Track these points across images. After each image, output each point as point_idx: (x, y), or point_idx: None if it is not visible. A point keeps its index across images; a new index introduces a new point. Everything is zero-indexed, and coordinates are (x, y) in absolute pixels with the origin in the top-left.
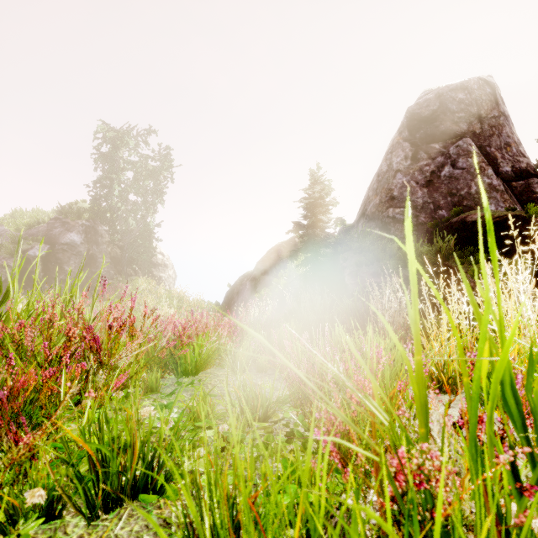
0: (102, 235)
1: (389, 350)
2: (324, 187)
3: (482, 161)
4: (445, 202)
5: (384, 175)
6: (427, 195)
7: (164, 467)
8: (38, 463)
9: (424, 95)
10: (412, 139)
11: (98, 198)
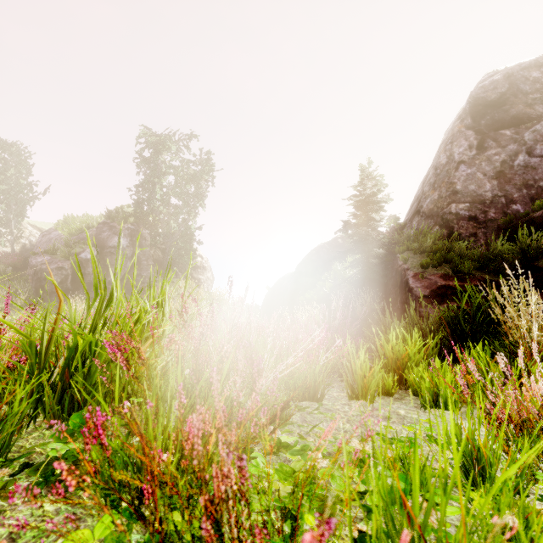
0: (146, 238)
1: None
2: (376, 182)
3: None
4: (520, 195)
5: (443, 167)
6: (497, 188)
7: None
8: None
9: (488, 77)
10: (476, 126)
11: (142, 203)
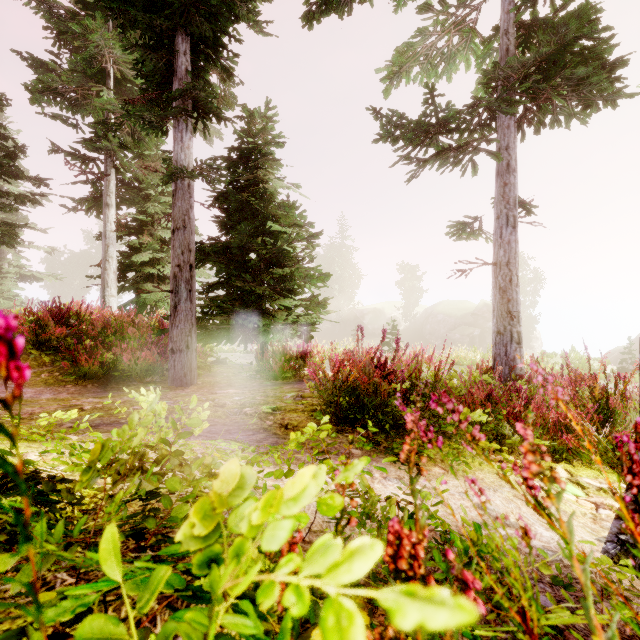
0: None
1: None
2: None
3: None
4: None
5: None
6: None
7: None
8: None
9: None
10: None
11: None
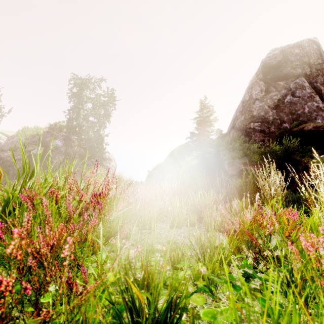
0: (74, 141)
1: (288, 213)
2: (209, 110)
3: (312, 92)
4: (288, 118)
5: (247, 102)
6: (275, 114)
7: (179, 306)
8: (88, 303)
9: (272, 51)
10: (265, 79)
11: (71, 120)
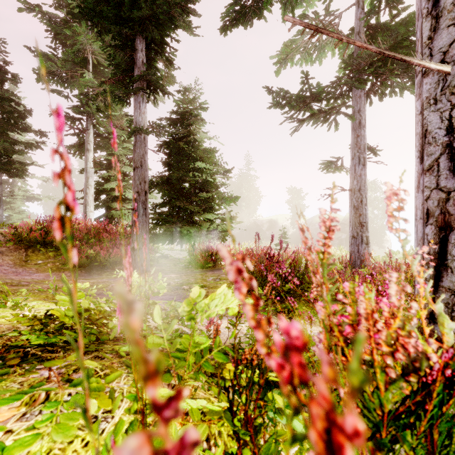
0: None
1: None
2: None
3: None
4: None
5: None
6: None
7: None
8: None
9: None
10: None
11: None
